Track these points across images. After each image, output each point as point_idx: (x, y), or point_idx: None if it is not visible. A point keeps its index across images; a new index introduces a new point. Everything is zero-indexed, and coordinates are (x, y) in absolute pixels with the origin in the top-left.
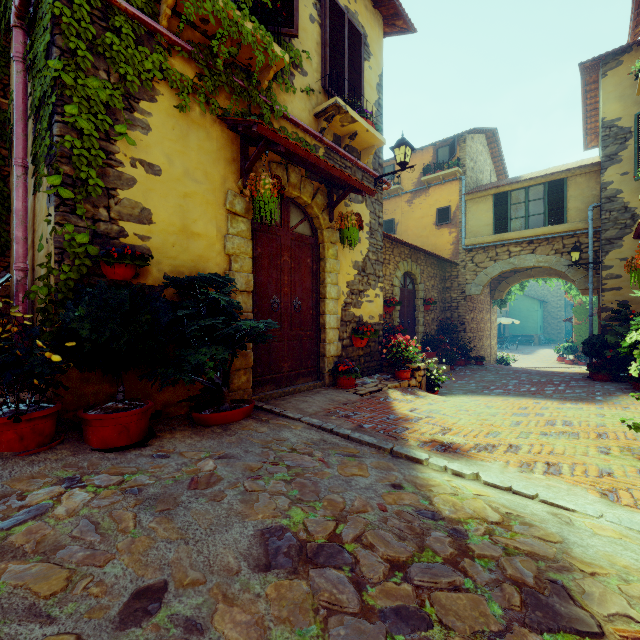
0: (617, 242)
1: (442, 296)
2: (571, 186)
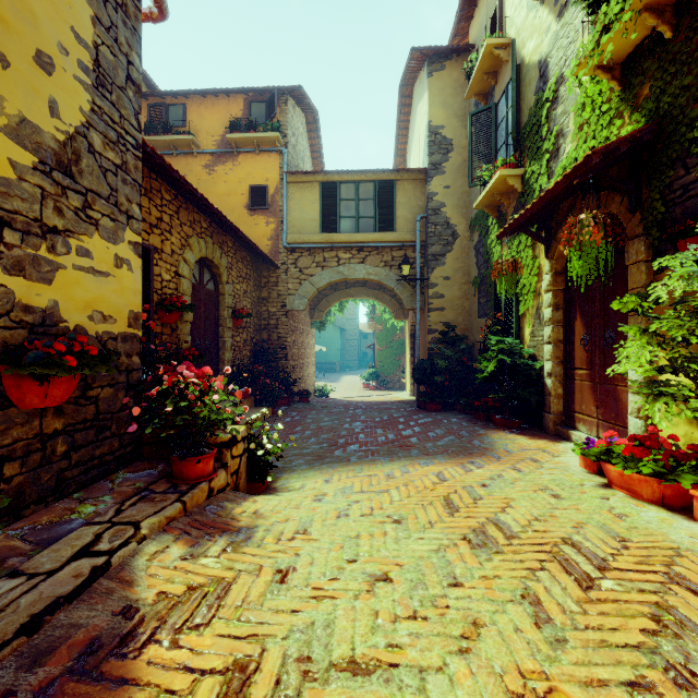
0: (441, 259)
1: (257, 309)
2: (400, 191)
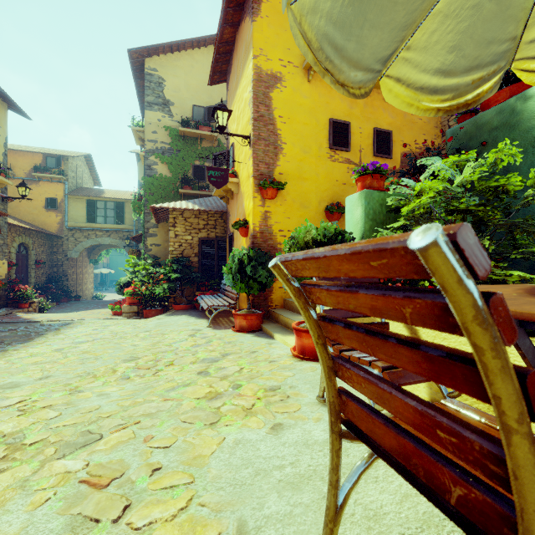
0: None
1: (51, 257)
2: (127, 207)
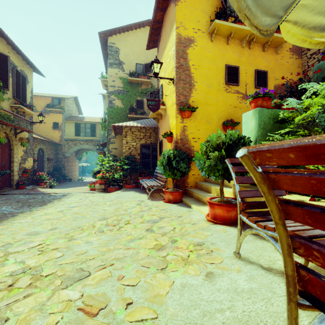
0: None
1: (55, 156)
2: (97, 126)
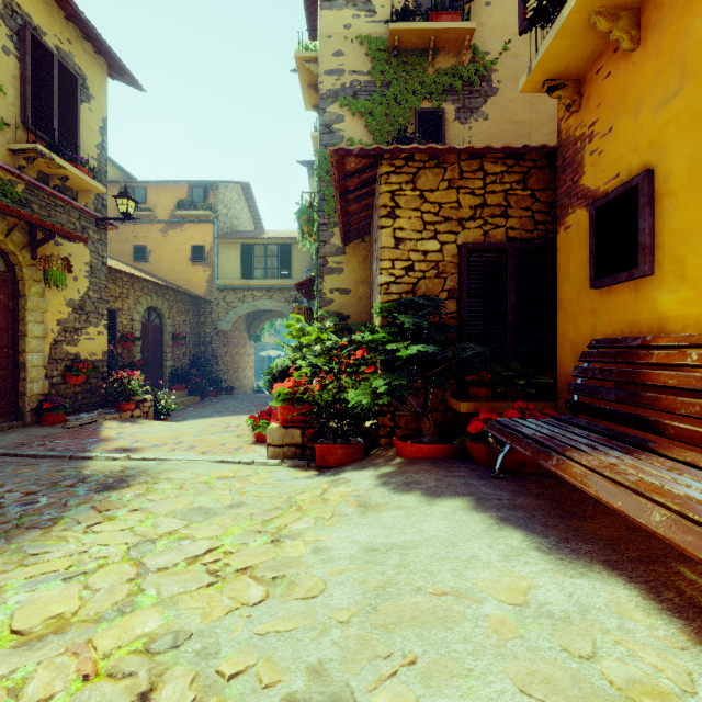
0: None
1: (196, 331)
2: (295, 251)
